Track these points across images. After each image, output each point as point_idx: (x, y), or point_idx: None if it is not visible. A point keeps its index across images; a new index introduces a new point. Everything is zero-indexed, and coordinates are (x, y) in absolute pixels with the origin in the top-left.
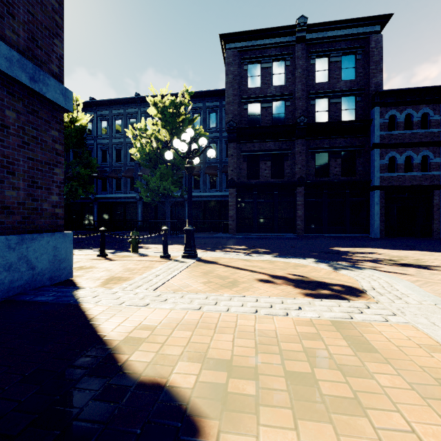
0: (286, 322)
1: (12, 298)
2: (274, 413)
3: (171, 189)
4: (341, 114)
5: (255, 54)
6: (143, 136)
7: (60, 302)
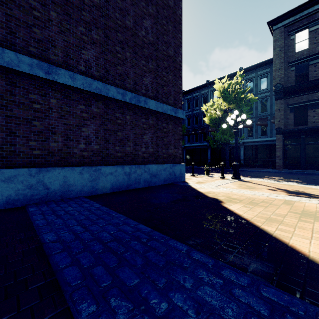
0: (265, 198)
1: (171, 183)
2: (241, 204)
3: (228, 139)
4: None
5: (302, 22)
6: (211, 109)
7: (185, 185)
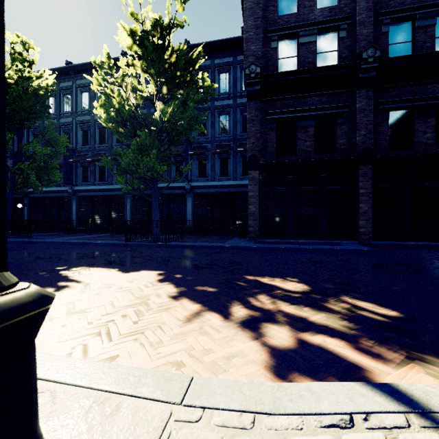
0: None
1: None
2: None
3: (155, 168)
4: (434, 45)
5: None
6: (109, 80)
7: None
